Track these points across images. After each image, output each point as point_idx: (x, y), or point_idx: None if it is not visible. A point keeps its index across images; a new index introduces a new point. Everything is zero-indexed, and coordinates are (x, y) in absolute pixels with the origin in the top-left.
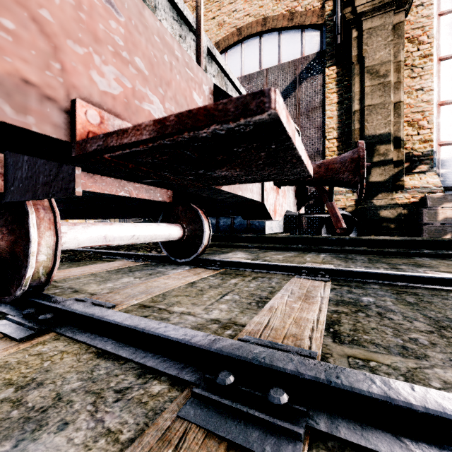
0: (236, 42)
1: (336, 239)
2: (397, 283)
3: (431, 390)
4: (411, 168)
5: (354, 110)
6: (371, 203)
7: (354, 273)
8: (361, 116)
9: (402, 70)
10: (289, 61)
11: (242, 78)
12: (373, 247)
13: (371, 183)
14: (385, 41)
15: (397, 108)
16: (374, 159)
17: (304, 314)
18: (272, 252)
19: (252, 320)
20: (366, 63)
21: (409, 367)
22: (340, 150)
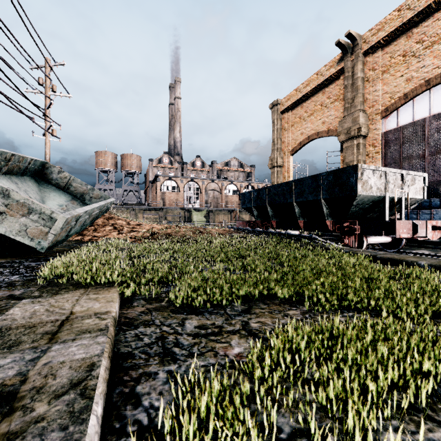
0: (424, 90)
1: None
2: None
3: None
4: None
5: None
6: None
7: None
8: None
9: None
10: None
11: (430, 117)
12: None
13: None
14: None
15: None
16: None
17: None
18: None
19: None
20: None
21: None
22: None
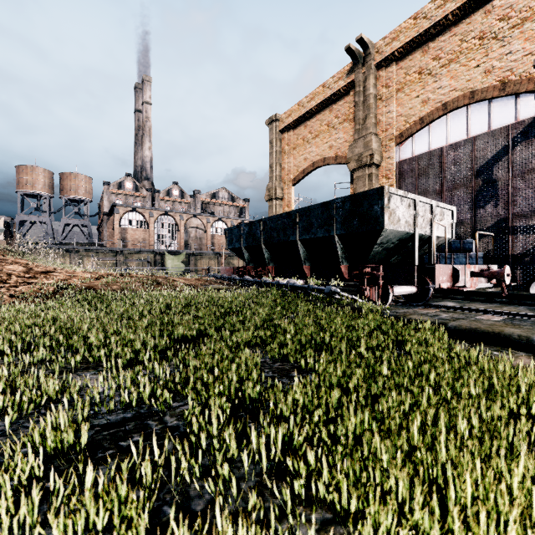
0: (441, 115)
1: None
2: None
3: None
4: None
5: None
6: None
7: (521, 315)
8: None
9: None
10: (501, 128)
11: (447, 146)
12: None
13: None
14: None
15: None
16: None
17: None
18: (476, 303)
19: None
20: None
21: None
22: None
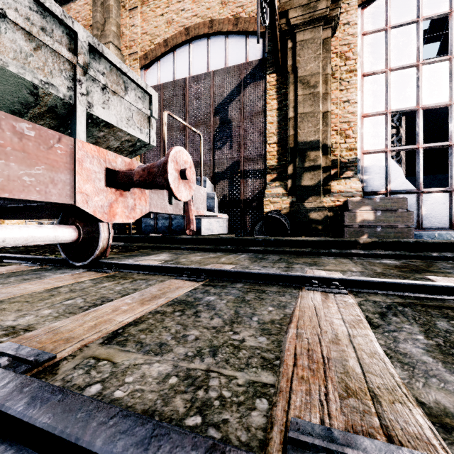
0: (185, 41)
1: (262, 240)
2: (260, 282)
3: (47, 387)
4: (339, 174)
5: (289, 117)
6: (303, 206)
7: (229, 273)
8: (296, 123)
9: (330, 83)
10: (235, 65)
11: (190, 78)
12: (294, 247)
13: (303, 187)
14: (314, 54)
15: (326, 117)
16: (306, 164)
17: (119, 316)
18: (198, 253)
19: (50, 325)
20: (298, 73)
21: (132, 364)
22: (279, 155)
